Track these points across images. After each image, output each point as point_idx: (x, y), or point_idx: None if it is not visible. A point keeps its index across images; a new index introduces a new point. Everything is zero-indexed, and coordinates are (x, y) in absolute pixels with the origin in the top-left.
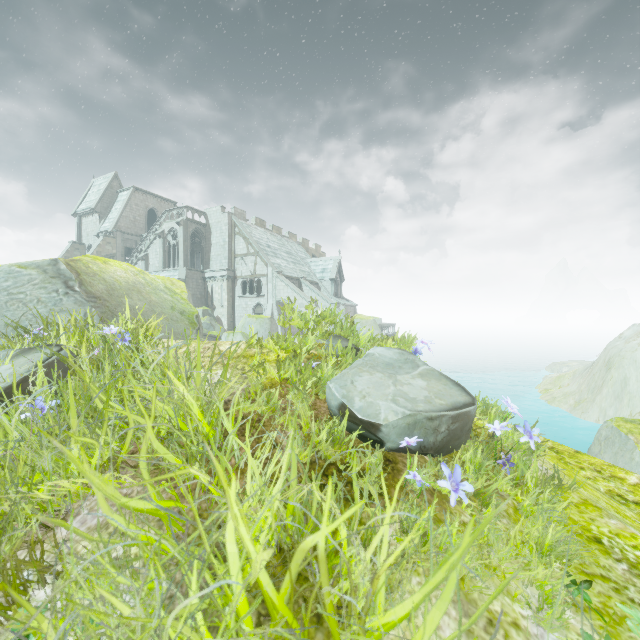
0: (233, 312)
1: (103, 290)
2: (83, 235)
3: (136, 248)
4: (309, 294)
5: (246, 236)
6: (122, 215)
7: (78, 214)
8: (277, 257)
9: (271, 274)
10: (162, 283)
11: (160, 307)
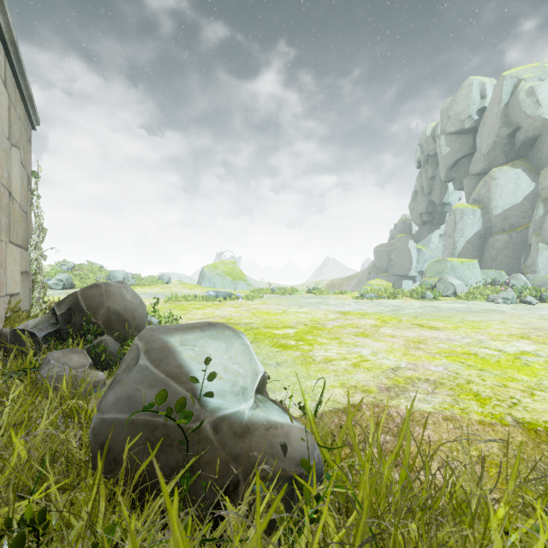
0: None
1: None
2: None
3: None
4: None
5: None
6: None
7: None
8: None
9: None
10: None
11: None
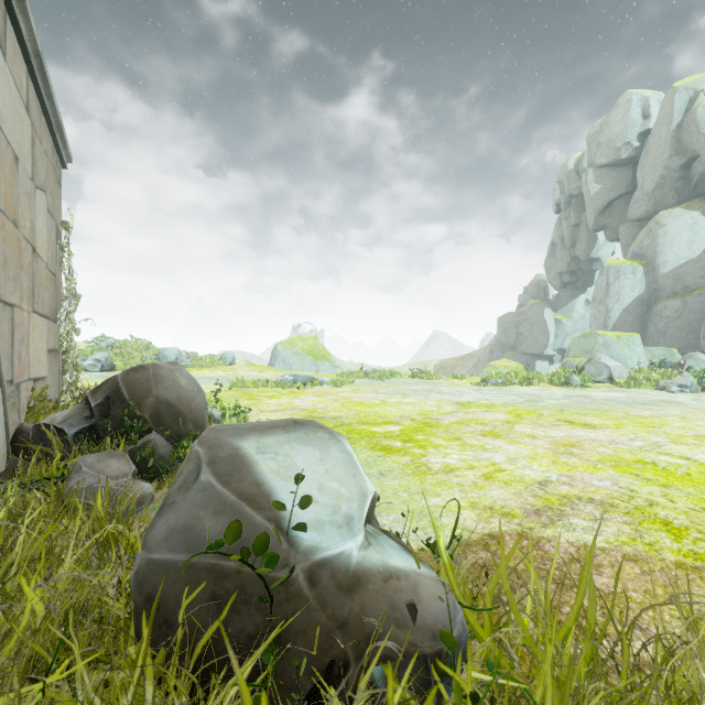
0: None
1: None
2: None
3: None
4: None
5: None
6: None
7: None
8: None
9: None
10: None
11: None
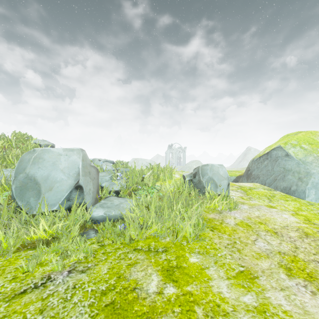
0: None
1: None
2: None
3: None
4: None
5: None
6: None
7: None
8: None
9: None
10: None
11: None
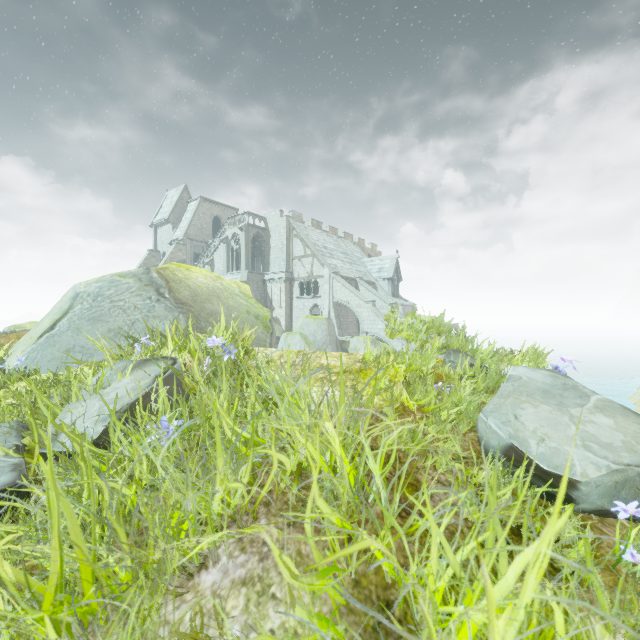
0: (291, 313)
1: (188, 296)
2: (158, 243)
3: (203, 254)
4: (365, 294)
5: (303, 238)
6: (191, 224)
7: (154, 225)
8: (333, 258)
9: (328, 275)
10: (237, 288)
11: (237, 311)
